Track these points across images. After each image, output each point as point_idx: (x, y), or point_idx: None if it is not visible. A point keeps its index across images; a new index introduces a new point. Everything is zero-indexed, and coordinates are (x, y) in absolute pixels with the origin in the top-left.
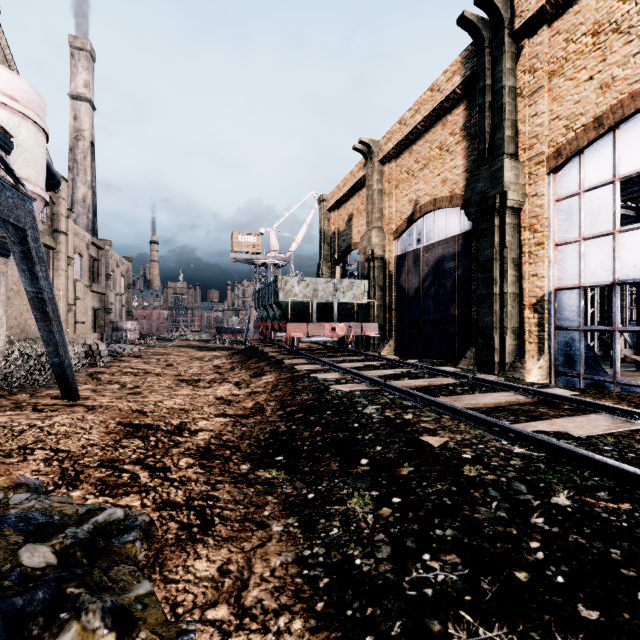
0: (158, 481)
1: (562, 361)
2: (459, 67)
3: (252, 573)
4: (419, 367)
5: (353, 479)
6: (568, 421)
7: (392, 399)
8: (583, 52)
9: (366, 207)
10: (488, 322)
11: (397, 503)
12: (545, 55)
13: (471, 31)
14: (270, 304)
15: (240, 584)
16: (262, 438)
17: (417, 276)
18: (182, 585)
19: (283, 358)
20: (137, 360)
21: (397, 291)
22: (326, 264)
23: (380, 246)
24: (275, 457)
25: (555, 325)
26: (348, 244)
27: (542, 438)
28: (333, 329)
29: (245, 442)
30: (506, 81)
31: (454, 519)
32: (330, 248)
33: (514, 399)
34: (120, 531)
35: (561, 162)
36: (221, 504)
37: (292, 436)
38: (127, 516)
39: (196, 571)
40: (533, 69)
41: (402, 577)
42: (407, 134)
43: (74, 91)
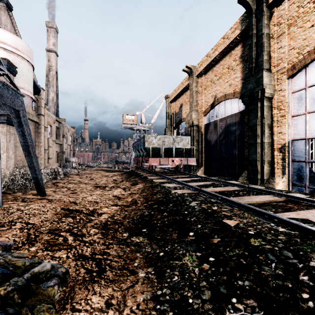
0: (77, 242)
1: (296, 178)
2: (238, 25)
3: (125, 306)
4: (218, 181)
5: (185, 244)
6: (307, 212)
7: (205, 198)
8: (308, 12)
9: (189, 100)
10: (254, 157)
11: (212, 261)
12: (286, 15)
13: (245, 5)
14: (141, 149)
15: (118, 314)
16: (135, 218)
17: (216, 134)
18: (82, 313)
19: (147, 176)
20: (76, 176)
21: (205, 142)
22: (169, 129)
23: (196, 119)
24: (142, 229)
25: (291, 159)
26: (180, 119)
27: (295, 223)
28: (173, 161)
29: (126, 220)
30: (264, 30)
31: (249, 274)
32: (171, 121)
33: (273, 199)
34: (47, 278)
35: (295, 72)
36: (110, 257)
37: (151, 217)
38: (52, 268)
39: (92, 303)
40: (279, 23)
41: (220, 314)
42: (210, 62)
43: (48, 47)
